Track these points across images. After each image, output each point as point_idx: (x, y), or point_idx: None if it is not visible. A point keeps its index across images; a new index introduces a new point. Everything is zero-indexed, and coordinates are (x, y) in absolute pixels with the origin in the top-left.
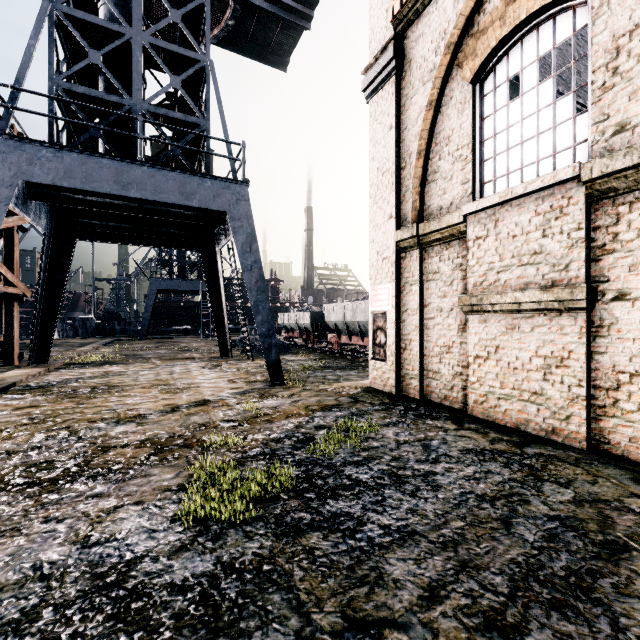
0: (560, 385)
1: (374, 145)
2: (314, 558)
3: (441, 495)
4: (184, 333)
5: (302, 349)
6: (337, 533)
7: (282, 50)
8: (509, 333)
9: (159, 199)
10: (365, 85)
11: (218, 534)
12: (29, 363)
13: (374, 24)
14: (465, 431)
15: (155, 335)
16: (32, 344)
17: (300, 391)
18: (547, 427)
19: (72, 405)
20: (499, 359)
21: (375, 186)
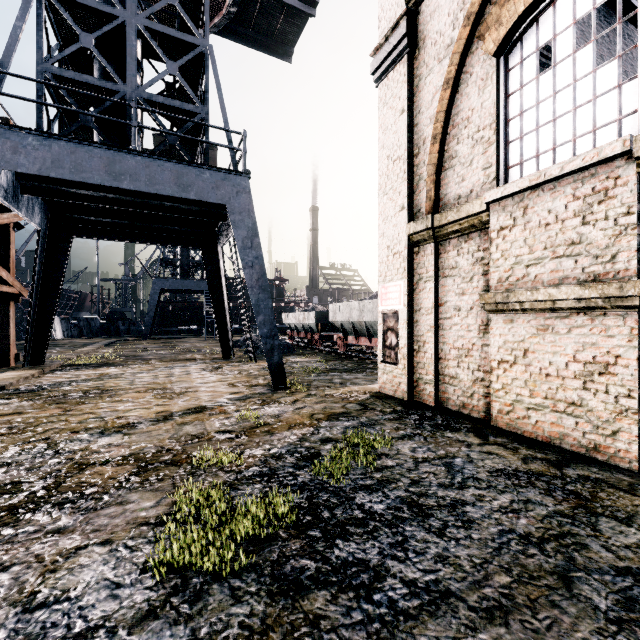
0: (604, 395)
1: (384, 131)
2: (320, 634)
3: (475, 535)
4: (188, 333)
5: (307, 350)
6: (349, 592)
7: (286, 39)
8: (541, 335)
9: (154, 191)
10: (374, 67)
11: (198, 592)
12: (24, 365)
13: (384, 1)
14: (491, 446)
15: (159, 335)
16: (27, 345)
17: (304, 396)
18: (588, 443)
19: (58, 412)
20: (528, 364)
21: (385, 176)
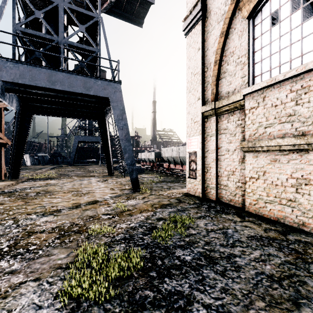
0: (308, 196)
1: (189, 60)
2: None
3: (242, 275)
4: (92, 163)
5: (150, 171)
6: (172, 312)
7: (140, 16)
8: (272, 164)
9: (72, 90)
10: (184, 27)
11: (85, 312)
12: (8, 178)
13: None
14: (247, 222)
15: (78, 164)
16: (10, 169)
17: (148, 195)
18: (299, 221)
19: (22, 203)
20: (266, 179)
21: (190, 82)
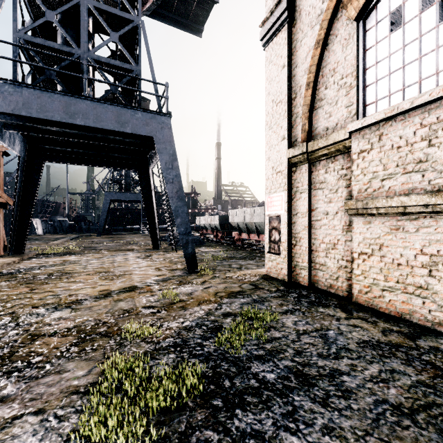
0: None
1: (270, 82)
2: None
3: (354, 405)
4: (130, 231)
5: (213, 243)
6: None
7: (198, 20)
8: (393, 233)
9: (99, 126)
10: (262, 35)
11: None
12: (9, 254)
13: None
14: (355, 320)
15: (110, 232)
16: (11, 239)
17: (211, 278)
18: (433, 319)
19: (26, 290)
20: (383, 256)
21: (270, 115)
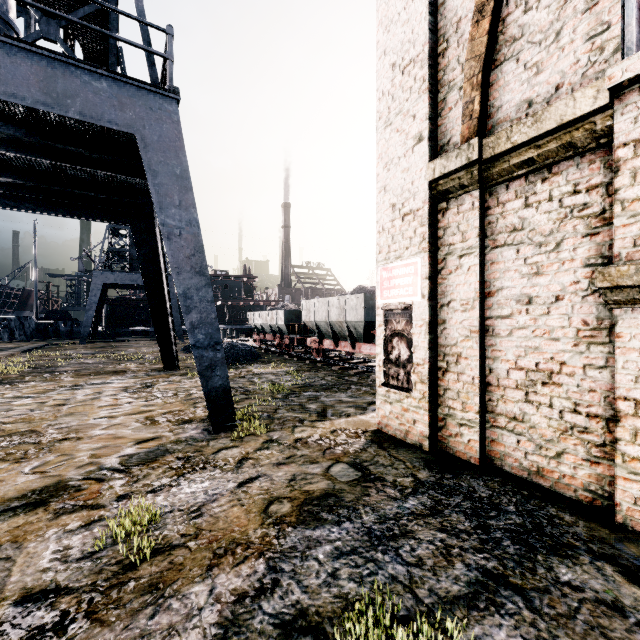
0: None
1: (386, 28)
2: None
3: None
4: (143, 335)
5: (275, 356)
6: None
7: None
8: None
9: None
10: None
11: None
12: None
13: None
14: None
15: (106, 337)
16: None
17: (260, 447)
18: None
19: None
20: None
21: (388, 96)
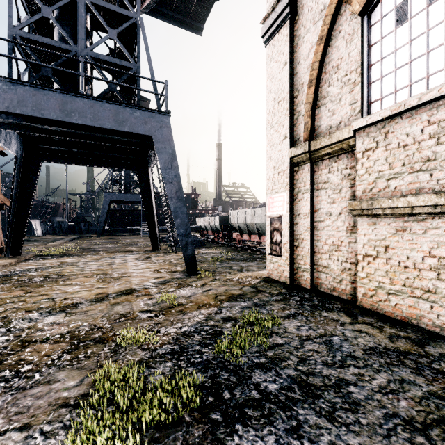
0: None
1: (271, 80)
2: None
3: (363, 419)
4: (130, 232)
5: (213, 244)
6: None
7: (198, 18)
8: (400, 235)
9: (97, 125)
10: (263, 32)
11: None
12: (5, 255)
13: None
14: (361, 325)
15: (109, 233)
16: (7, 241)
17: (211, 281)
18: (442, 324)
19: (20, 293)
20: (389, 258)
21: (272, 113)
